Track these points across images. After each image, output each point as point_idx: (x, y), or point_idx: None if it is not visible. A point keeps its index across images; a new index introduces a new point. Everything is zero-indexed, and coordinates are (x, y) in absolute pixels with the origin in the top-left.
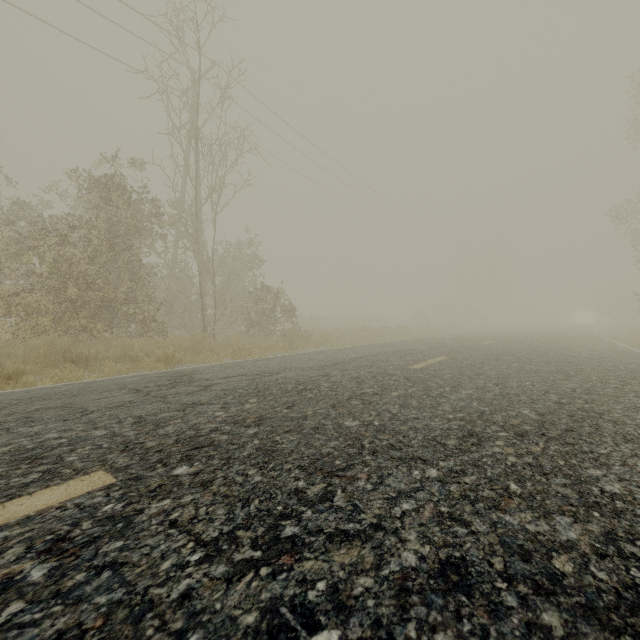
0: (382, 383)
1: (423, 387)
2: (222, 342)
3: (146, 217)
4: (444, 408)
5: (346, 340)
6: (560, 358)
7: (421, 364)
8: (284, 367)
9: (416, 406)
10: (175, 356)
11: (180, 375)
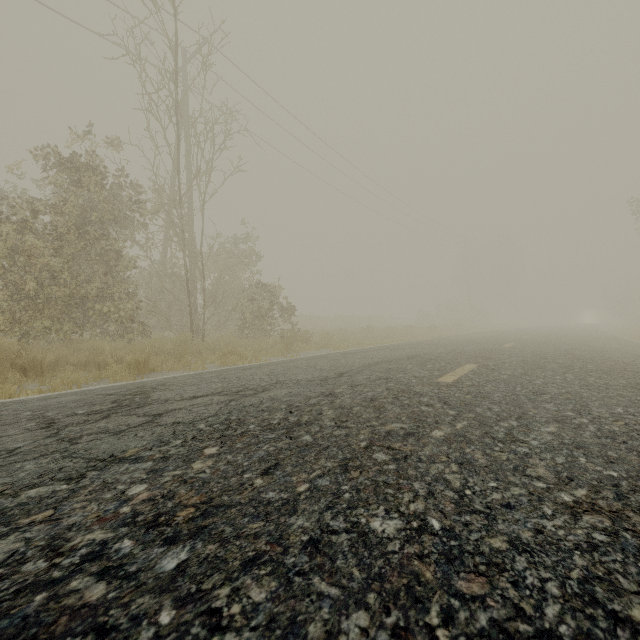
0: (412, 410)
1: (475, 418)
2: (211, 344)
3: (126, 204)
4: (539, 472)
5: (349, 342)
6: (614, 366)
7: (451, 376)
8: (275, 380)
9: (487, 466)
10: (151, 362)
11: (135, 392)
